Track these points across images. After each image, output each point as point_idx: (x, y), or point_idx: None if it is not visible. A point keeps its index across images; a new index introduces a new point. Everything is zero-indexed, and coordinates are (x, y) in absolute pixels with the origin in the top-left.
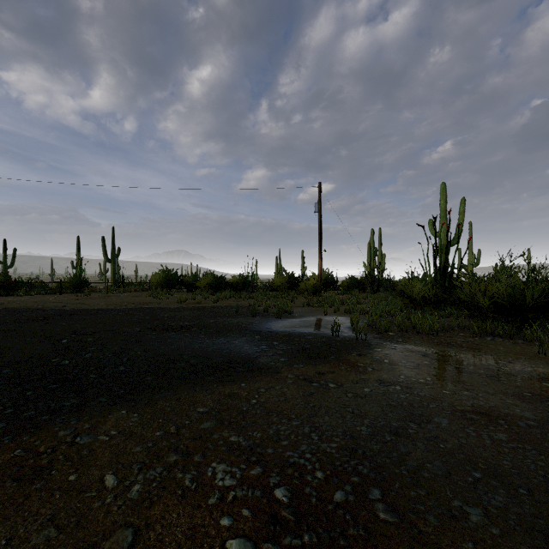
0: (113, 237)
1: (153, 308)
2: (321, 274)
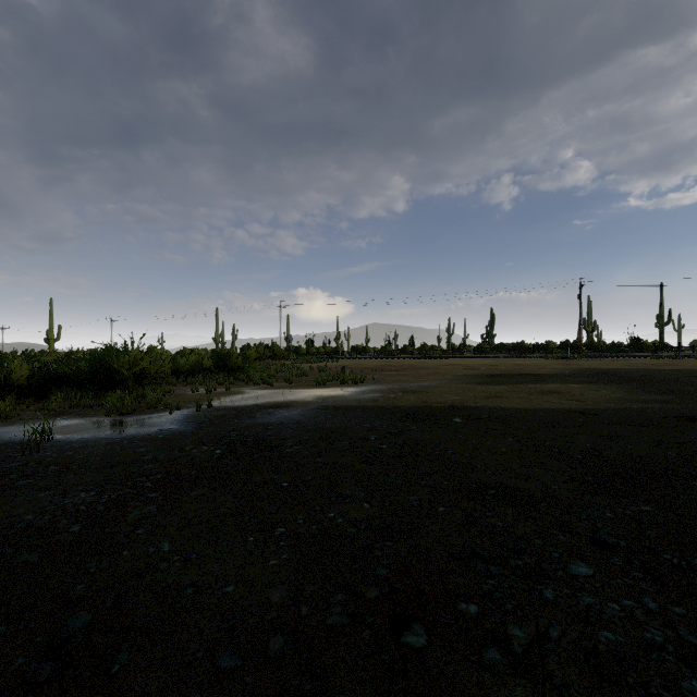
0: None
1: None
2: None
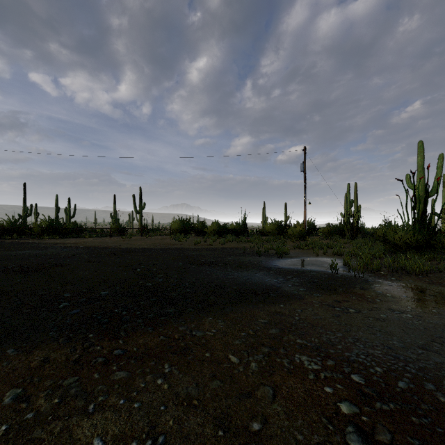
0: (141, 194)
1: (180, 248)
2: (305, 223)
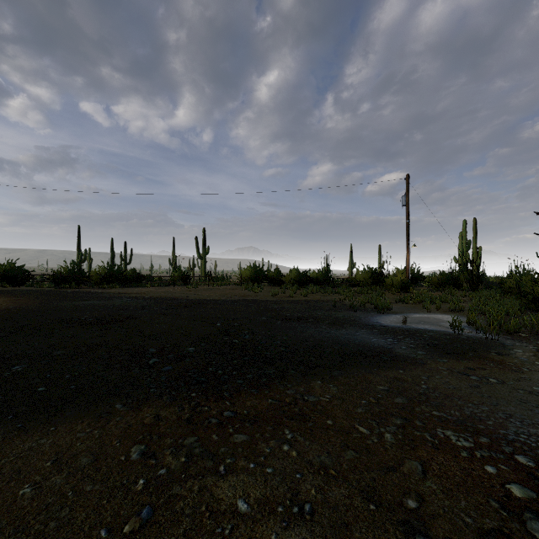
0: (204, 237)
1: (257, 300)
2: (409, 270)
